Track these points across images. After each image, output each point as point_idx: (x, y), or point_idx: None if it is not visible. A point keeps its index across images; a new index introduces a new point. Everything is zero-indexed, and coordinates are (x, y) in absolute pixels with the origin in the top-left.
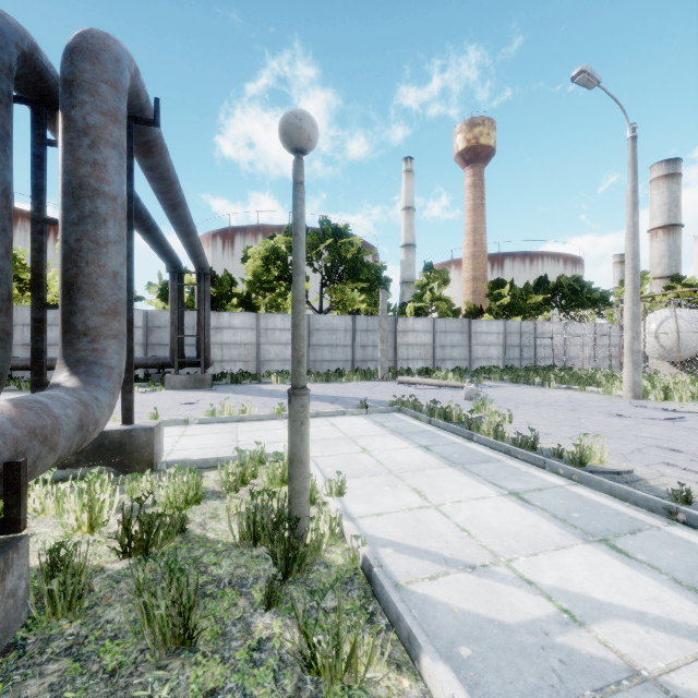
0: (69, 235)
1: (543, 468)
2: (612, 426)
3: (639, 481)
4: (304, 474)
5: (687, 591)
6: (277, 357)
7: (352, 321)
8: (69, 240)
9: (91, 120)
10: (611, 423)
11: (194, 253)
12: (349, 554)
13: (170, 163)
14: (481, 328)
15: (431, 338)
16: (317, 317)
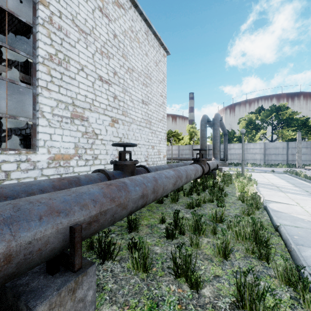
0: (214, 142)
1: (305, 181)
2: None
3: None
4: (243, 170)
5: (294, 186)
6: (251, 158)
7: (286, 144)
8: (214, 142)
9: (216, 128)
10: None
11: (224, 131)
12: None
13: (222, 121)
14: None
15: None
16: (268, 143)
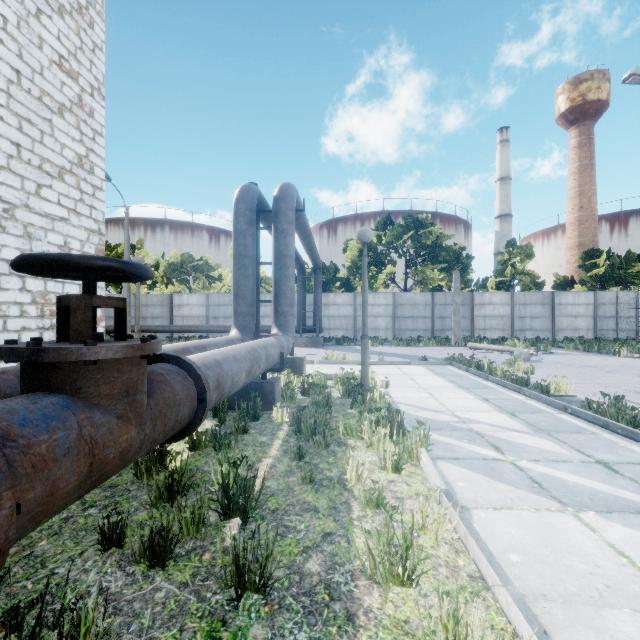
0: (277, 274)
1: (519, 393)
2: (623, 381)
3: (579, 402)
4: (367, 369)
5: (526, 424)
6: (369, 326)
7: (432, 296)
8: (277, 276)
9: (284, 227)
10: (627, 380)
11: (313, 258)
12: (384, 401)
13: (306, 219)
14: (566, 300)
15: (509, 310)
16: (401, 295)
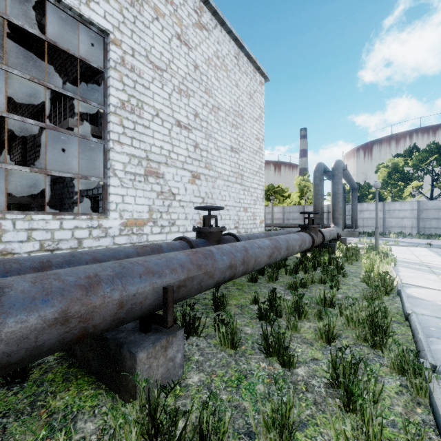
0: (333, 201)
1: None
2: None
3: None
4: (377, 241)
5: None
6: (396, 225)
7: None
8: (333, 202)
9: (337, 181)
10: None
11: (351, 185)
12: None
13: (347, 170)
14: None
15: None
16: (426, 202)
